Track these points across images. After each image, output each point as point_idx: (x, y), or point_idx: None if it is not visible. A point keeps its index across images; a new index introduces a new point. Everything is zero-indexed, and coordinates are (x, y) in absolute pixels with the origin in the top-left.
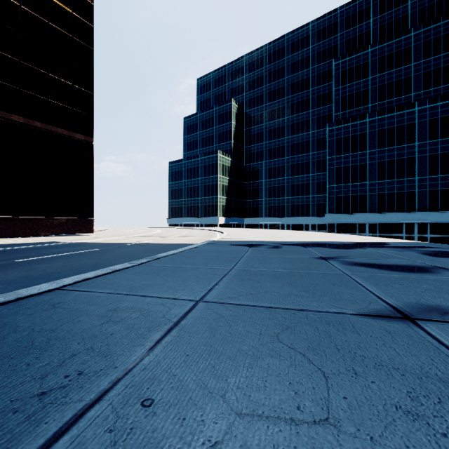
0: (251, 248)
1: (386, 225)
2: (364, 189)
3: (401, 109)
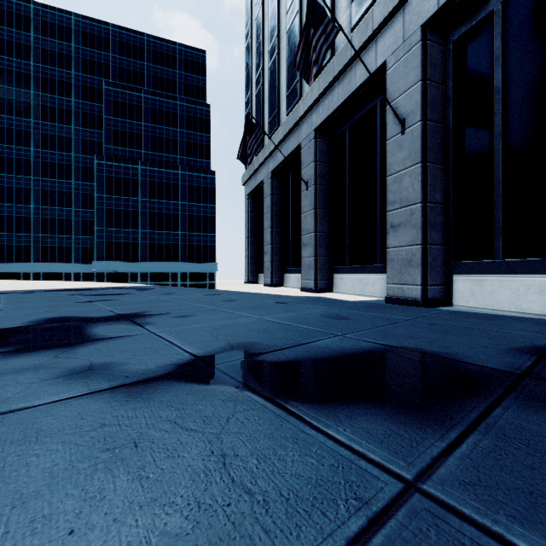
0: (2, 295)
1: (156, 274)
2: (137, 236)
3: (169, 168)
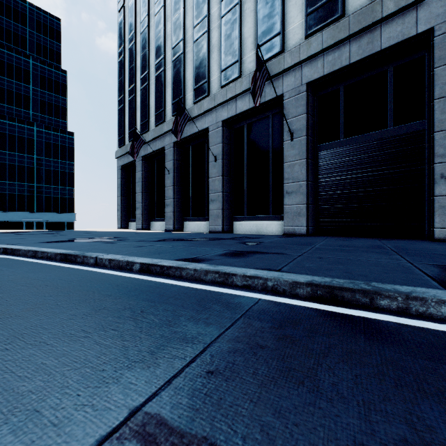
0: None
1: (7, 223)
2: None
3: (23, 123)
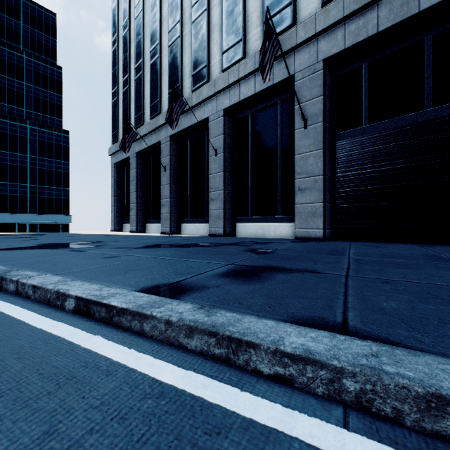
0: None
1: None
2: None
3: (15, 120)
